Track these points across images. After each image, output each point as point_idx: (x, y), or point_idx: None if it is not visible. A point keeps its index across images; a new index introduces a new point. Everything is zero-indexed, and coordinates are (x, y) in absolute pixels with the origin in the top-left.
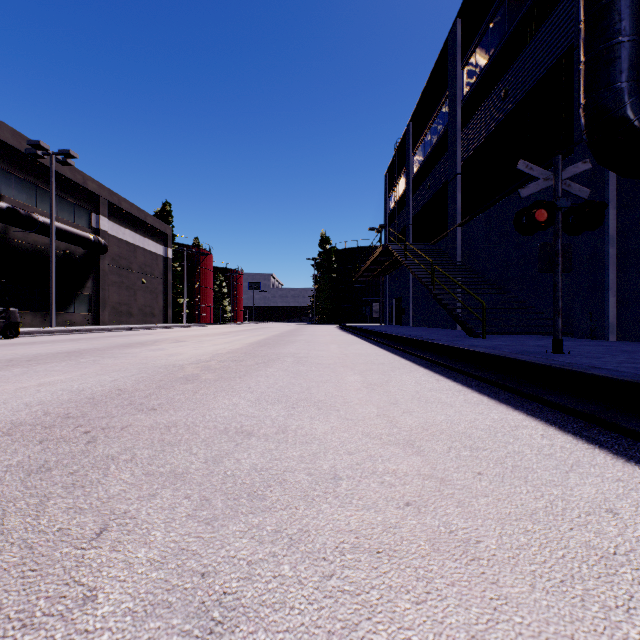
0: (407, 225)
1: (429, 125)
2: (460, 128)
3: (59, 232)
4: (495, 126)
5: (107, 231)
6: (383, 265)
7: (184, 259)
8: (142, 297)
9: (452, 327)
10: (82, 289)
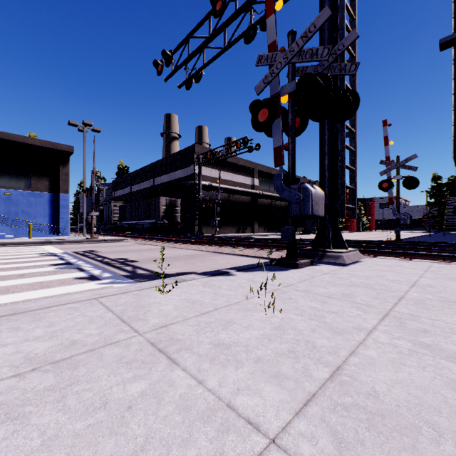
0: None
1: None
2: None
3: None
4: None
5: None
6: None
7: None
8: None
9: None
10: None
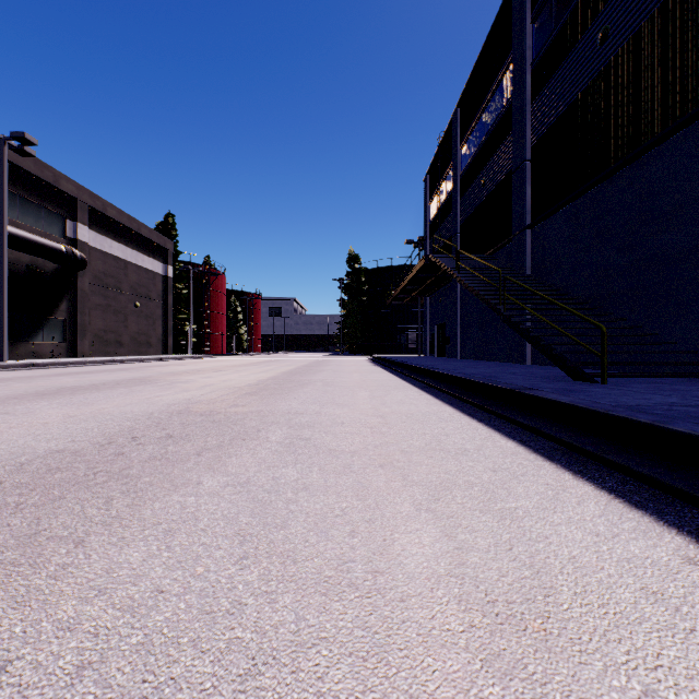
0: (453, 234)
1: (483, 106)
2: (529, 100)
3: (16, 240)
4: (586, 84)
5: (87, 242)
6: (423, 284)
7: (190, 279)
8: (135, 323)
9: (518, 361)
10: (53, 313)
